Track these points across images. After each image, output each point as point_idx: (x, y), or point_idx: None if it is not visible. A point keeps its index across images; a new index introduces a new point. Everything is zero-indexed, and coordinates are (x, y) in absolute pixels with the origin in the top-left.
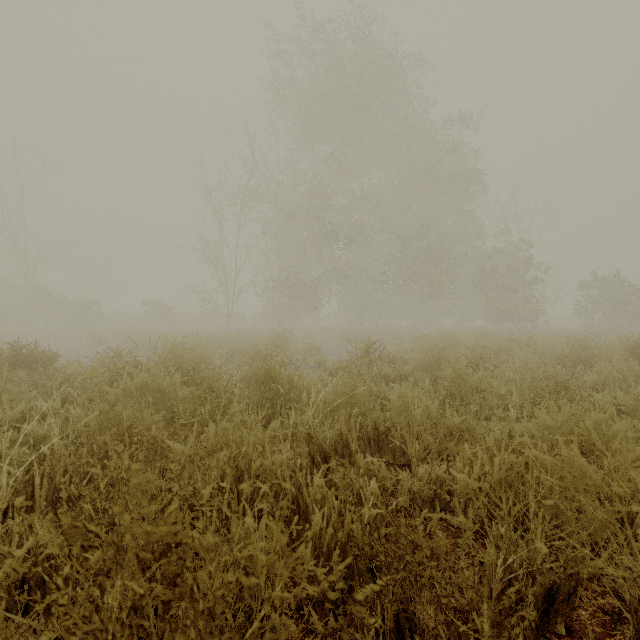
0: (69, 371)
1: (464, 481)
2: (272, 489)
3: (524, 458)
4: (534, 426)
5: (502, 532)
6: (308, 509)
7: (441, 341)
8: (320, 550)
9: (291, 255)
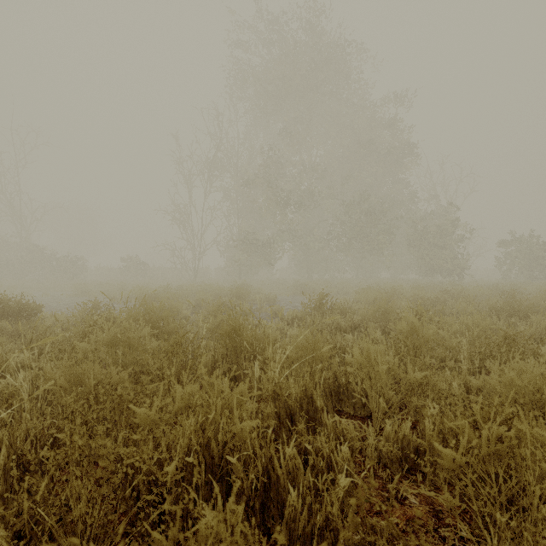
0: (50, 321)
1: (450, 456)
2: (241, 457)
3: (514, 430)
4: (497, 383)
5: (502, 521)
6: (279, 480)
7: (384, 293)
8: (295, 533)
9: (249, 217)
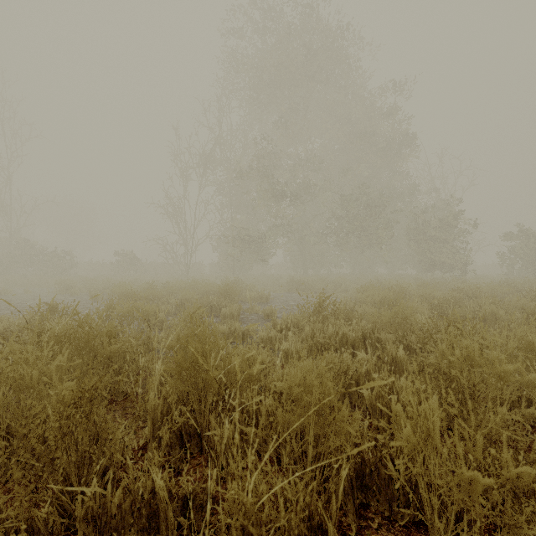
0: None
1: None
2: None
3: None
4: None
5: None
6: None
7: (392, 292)
8: None
9: (243, 211)
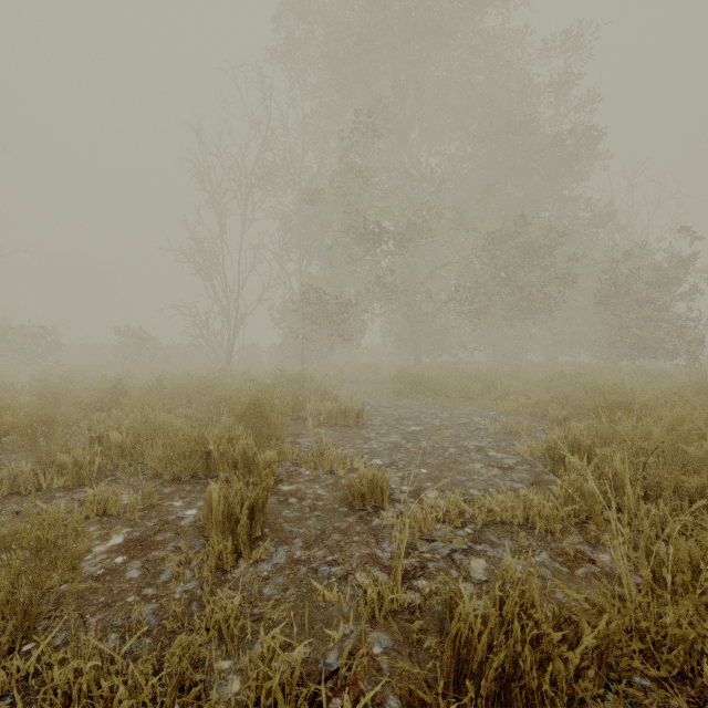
0: None
1: None
2: None
3: None
4: None
5: None
6: None
7: None
8: None
9: (319, 263)
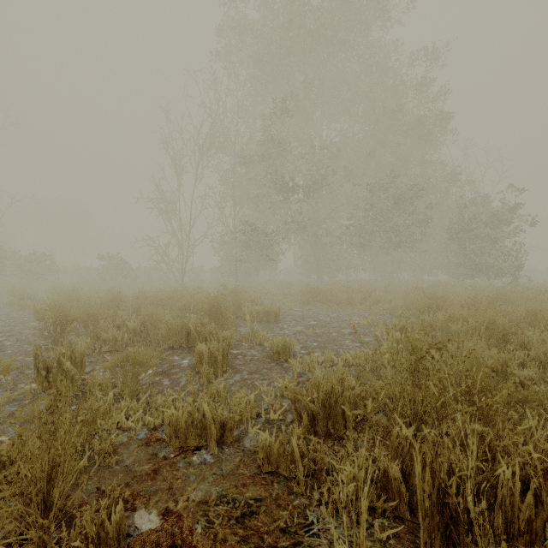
0: None
1: None
2: None
3: None
4: None
5: None
6: None
7: (500, 315)
8: None
9: (248, 208)
